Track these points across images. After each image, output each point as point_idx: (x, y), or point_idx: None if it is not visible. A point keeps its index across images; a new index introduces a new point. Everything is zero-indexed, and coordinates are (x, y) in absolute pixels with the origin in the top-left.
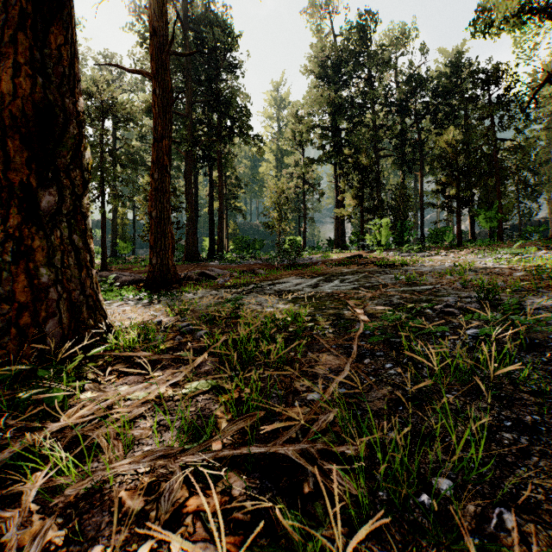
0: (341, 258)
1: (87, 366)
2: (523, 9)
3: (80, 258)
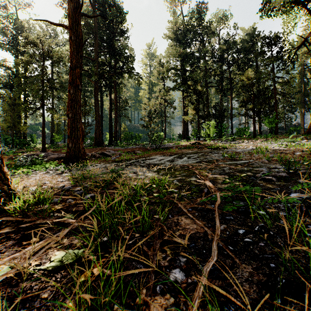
0: (187, 144)
1: None
2: (292, 0)
3: None
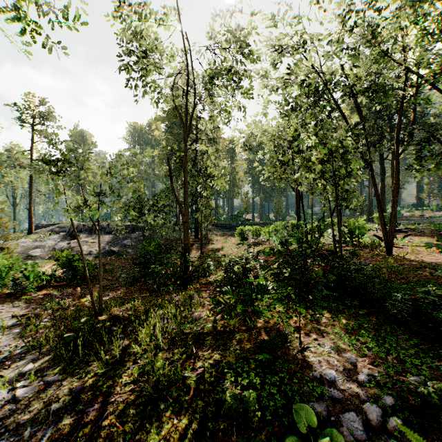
0: (416, 215)
1: None
2: None
3: None
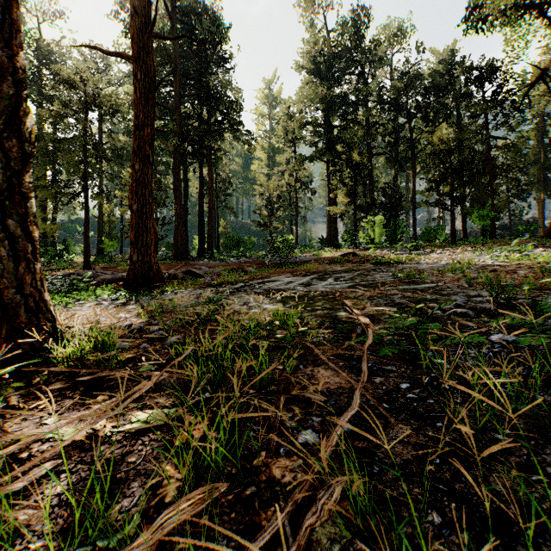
0: (334, 256)
1: (11, 387)
2: (519, 3)
3: (18, 248)
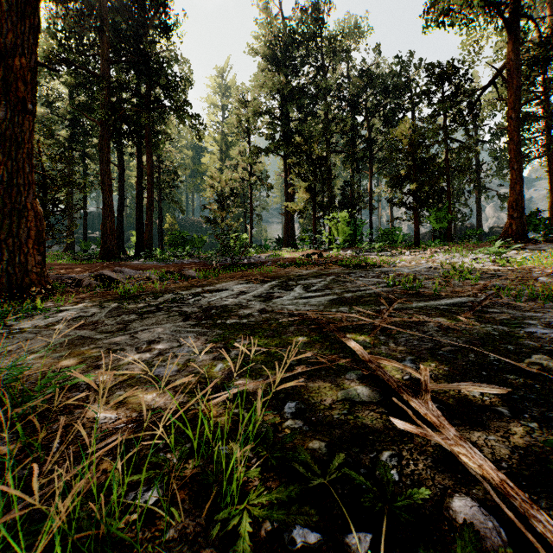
0: (295, 257)
1: None
2: None
3: None
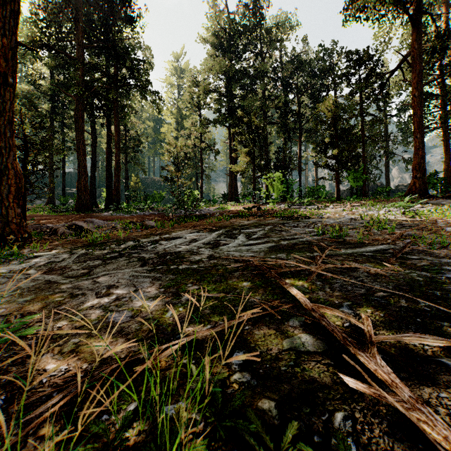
0: (238, 210)
1: None
2: None
3: None
